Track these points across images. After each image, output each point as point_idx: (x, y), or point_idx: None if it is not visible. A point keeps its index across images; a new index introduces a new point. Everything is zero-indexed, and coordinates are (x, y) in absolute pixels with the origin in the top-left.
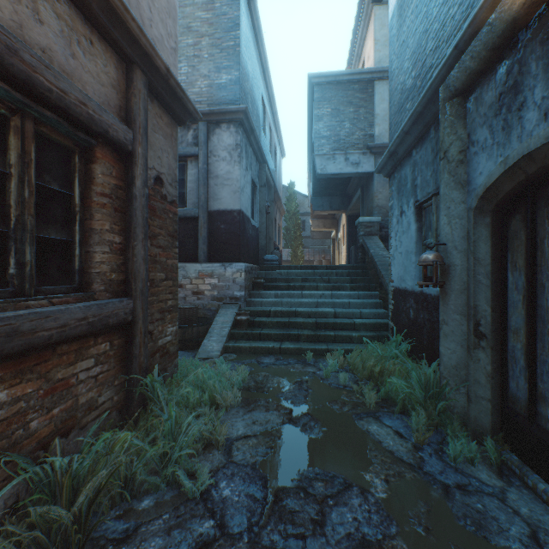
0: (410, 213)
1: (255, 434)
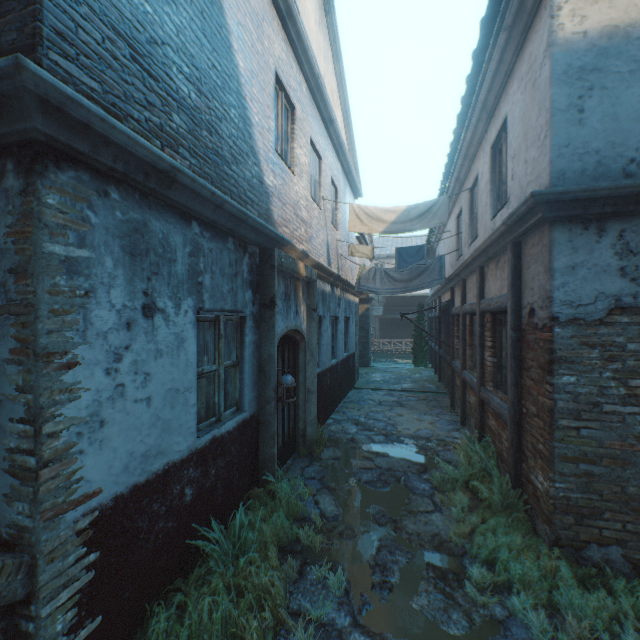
0: (187, 320)
1: (421, 512)
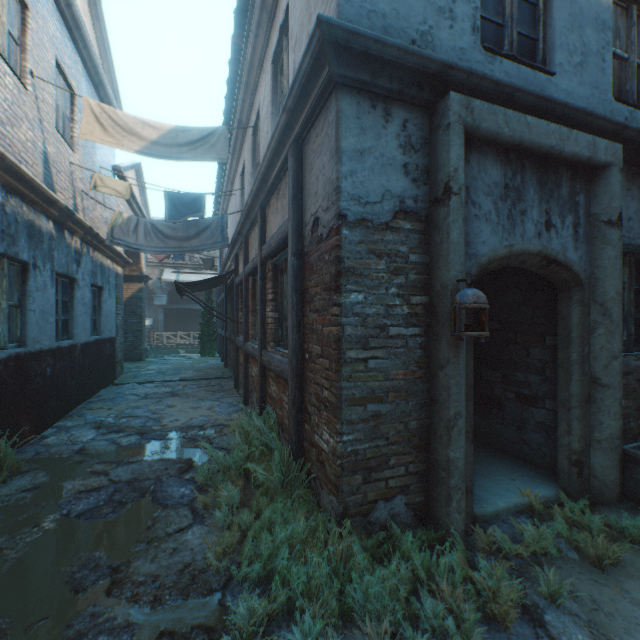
0: None
1: (171, 534)
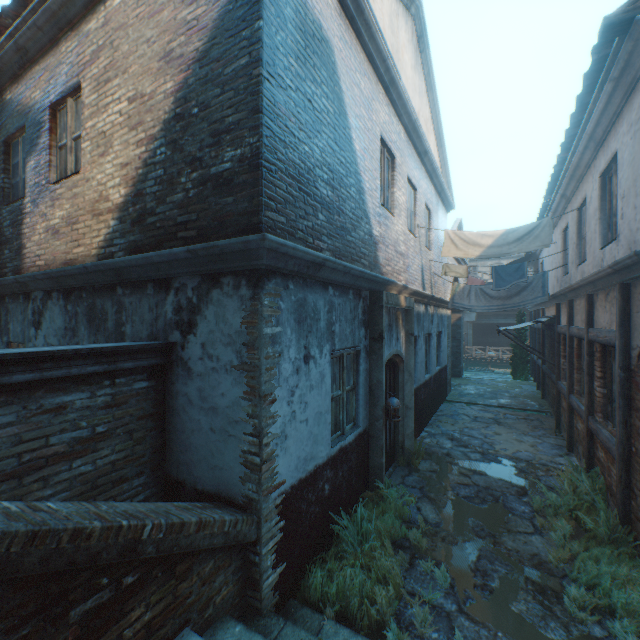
0: (326, 361)
1: (520, 532)
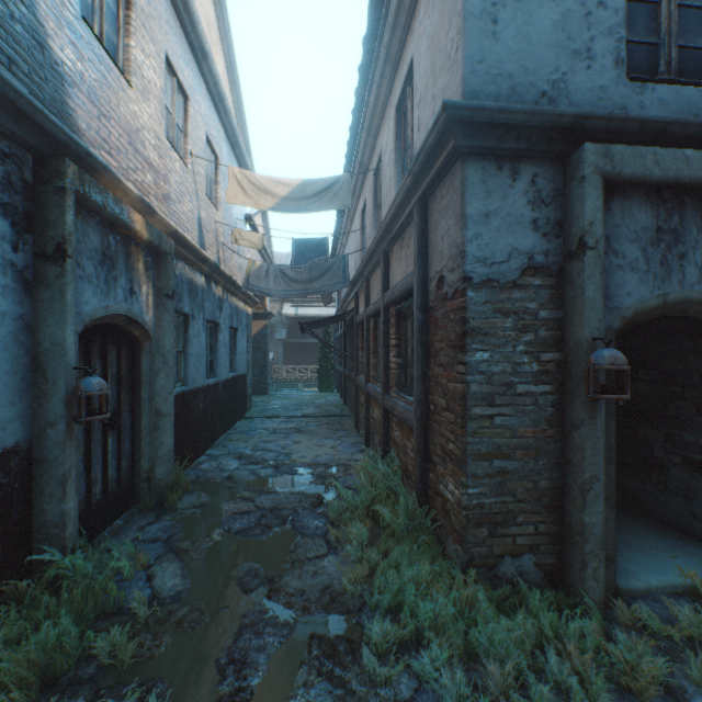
0: None
1: (311, 559)
